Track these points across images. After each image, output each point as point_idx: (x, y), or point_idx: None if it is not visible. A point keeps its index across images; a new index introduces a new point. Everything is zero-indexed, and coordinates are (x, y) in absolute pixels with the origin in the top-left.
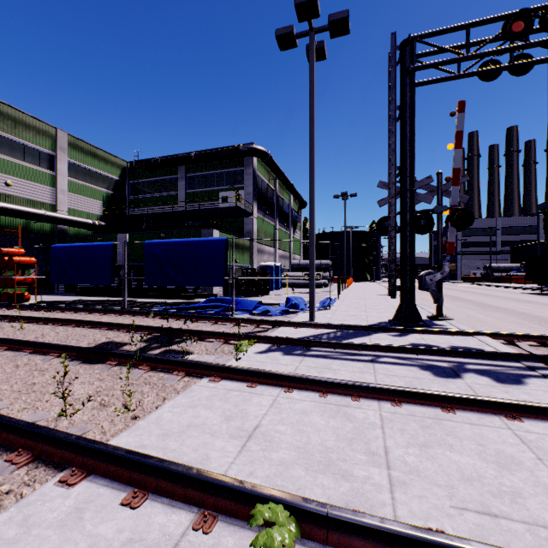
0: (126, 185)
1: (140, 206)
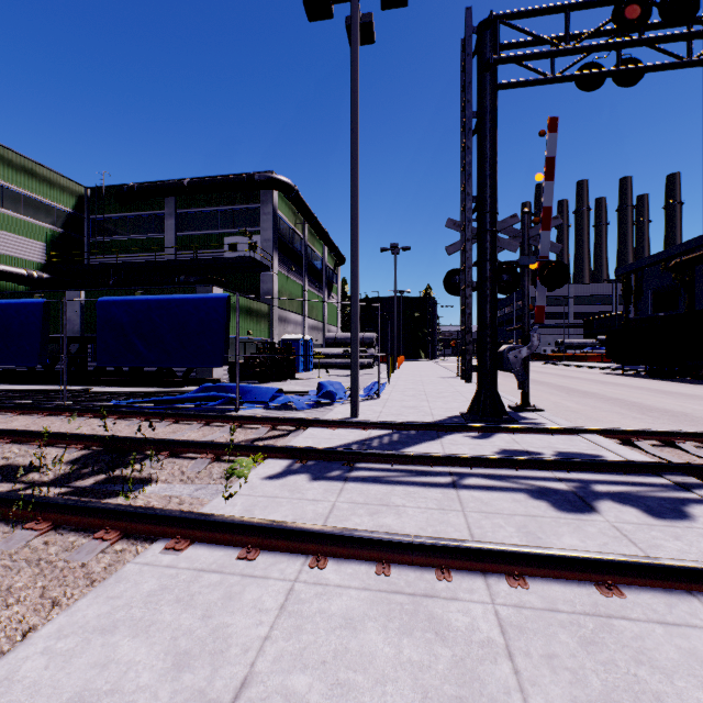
0: (84, 221)
1: (107, 253)
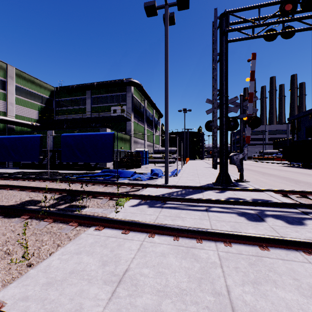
0: (53, 101)
1: (63, 114)
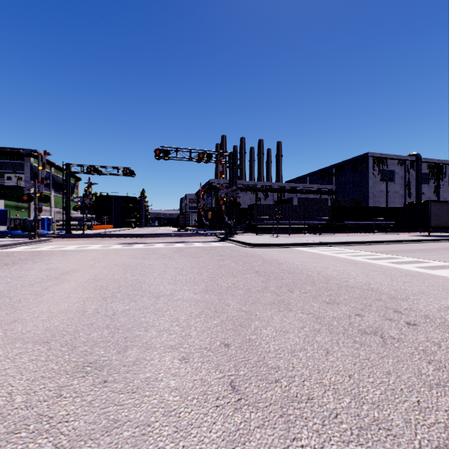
0: None
1: None
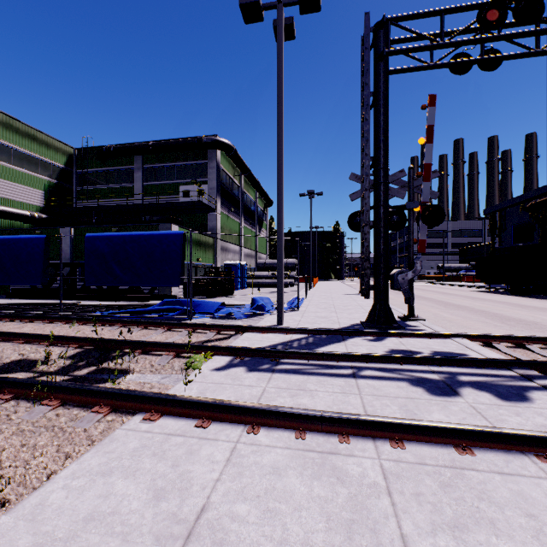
0: (73, 174)
1: (90, 198)
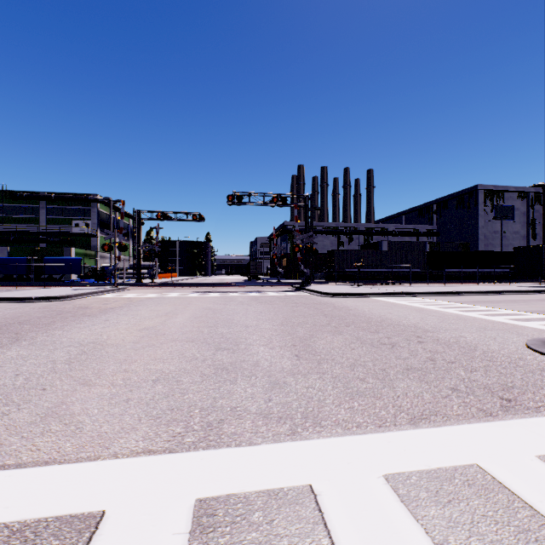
0: None
1: (4, 223)
